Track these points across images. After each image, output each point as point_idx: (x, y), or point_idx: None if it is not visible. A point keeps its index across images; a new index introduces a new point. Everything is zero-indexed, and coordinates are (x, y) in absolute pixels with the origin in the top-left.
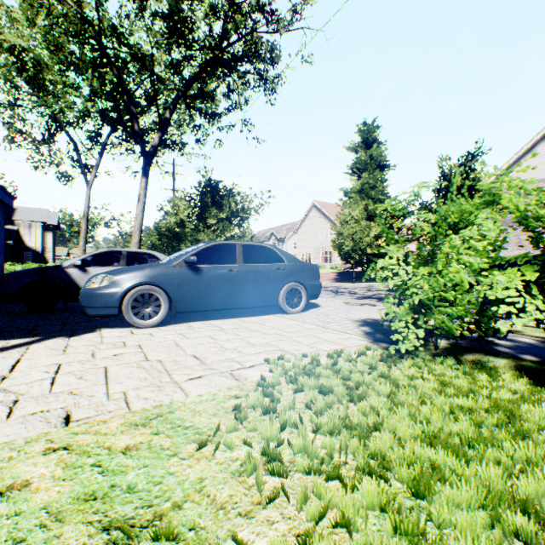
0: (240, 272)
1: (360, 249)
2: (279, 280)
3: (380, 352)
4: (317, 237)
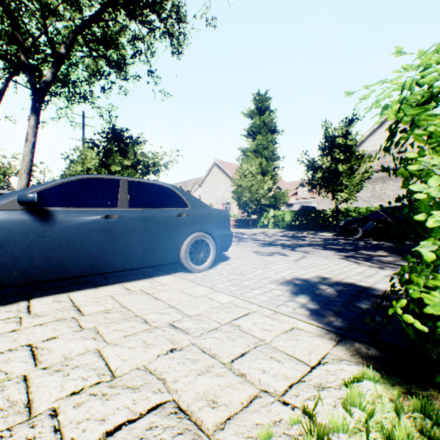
0: (123, 218)
1: (256, 200)
2: (181, 230)
3: (394, 397)
4: (218, 190)
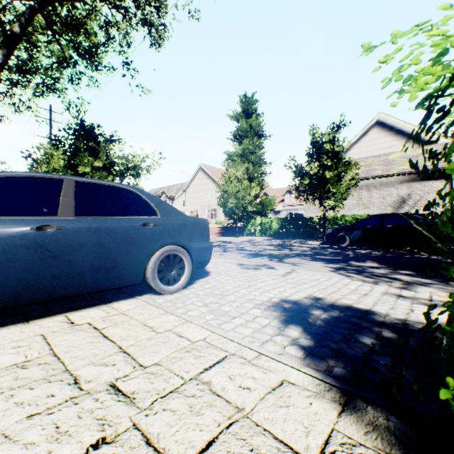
0: (64, 230)
1: (243, 207)
2: (147, 243)
3: None
4: (203, 196)
